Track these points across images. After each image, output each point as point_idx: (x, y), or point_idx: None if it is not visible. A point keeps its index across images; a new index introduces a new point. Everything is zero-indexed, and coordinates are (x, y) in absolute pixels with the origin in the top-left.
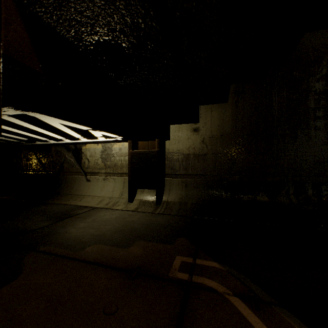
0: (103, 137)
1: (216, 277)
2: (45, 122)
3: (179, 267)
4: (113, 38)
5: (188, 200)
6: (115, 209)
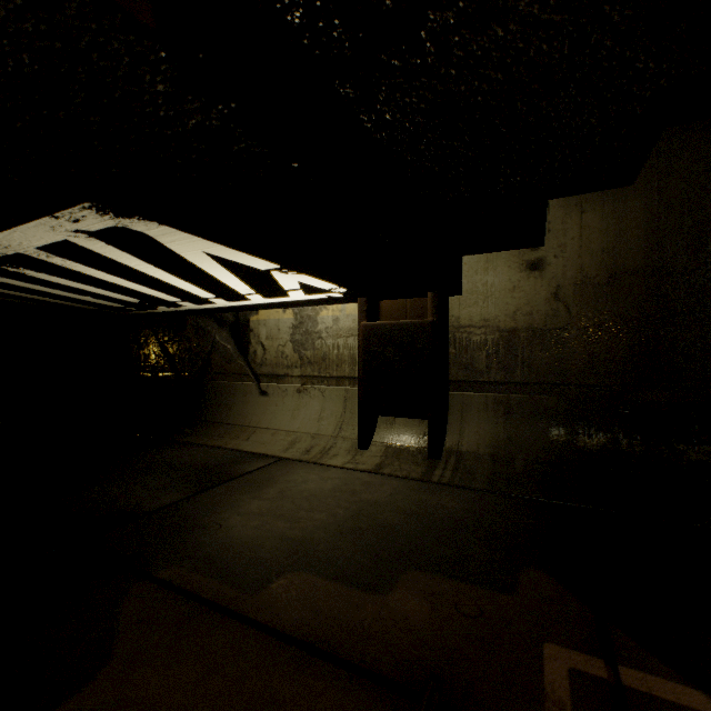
0: (301, 291)
1: None
2: (171, 250)
3: (570, 695)
4: None
5: (517, 451)
6: (327, 466)
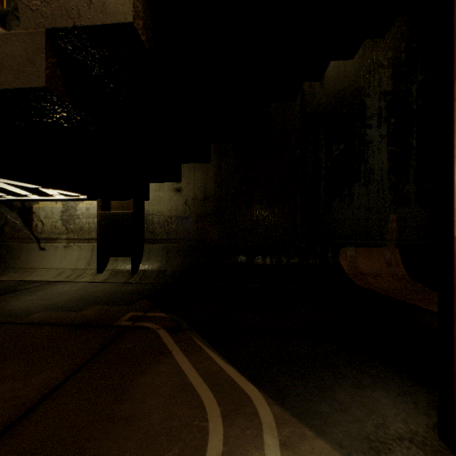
0: (61, 195)
1: (156, 321)
2: None
3: (127, 318)
4: (54, 121)
5: (169, 267)
6: (77, 282)
